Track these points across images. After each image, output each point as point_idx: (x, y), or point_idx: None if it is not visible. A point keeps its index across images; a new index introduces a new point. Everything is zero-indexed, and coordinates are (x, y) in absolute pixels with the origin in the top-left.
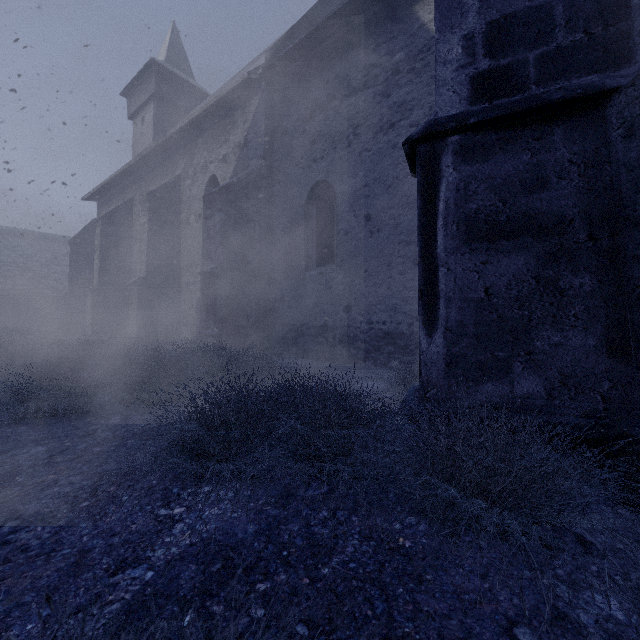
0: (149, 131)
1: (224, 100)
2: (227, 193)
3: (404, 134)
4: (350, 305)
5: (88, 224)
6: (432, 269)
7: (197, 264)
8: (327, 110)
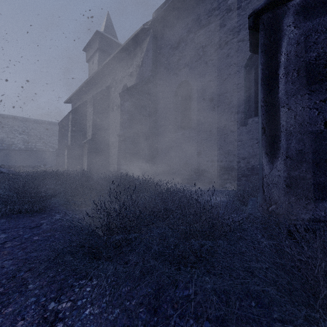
0: (96, 67)
1: (130, 42)
2: (131, 91)
3: (234, 47)
4: (200, 151)
5: (67, 115)
6: (274, 110)
7: (117, 132)
8: (187, 40)
